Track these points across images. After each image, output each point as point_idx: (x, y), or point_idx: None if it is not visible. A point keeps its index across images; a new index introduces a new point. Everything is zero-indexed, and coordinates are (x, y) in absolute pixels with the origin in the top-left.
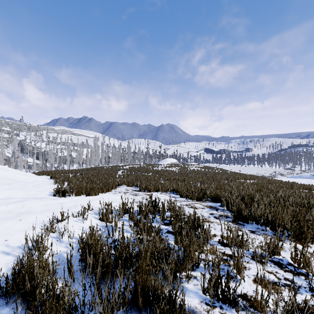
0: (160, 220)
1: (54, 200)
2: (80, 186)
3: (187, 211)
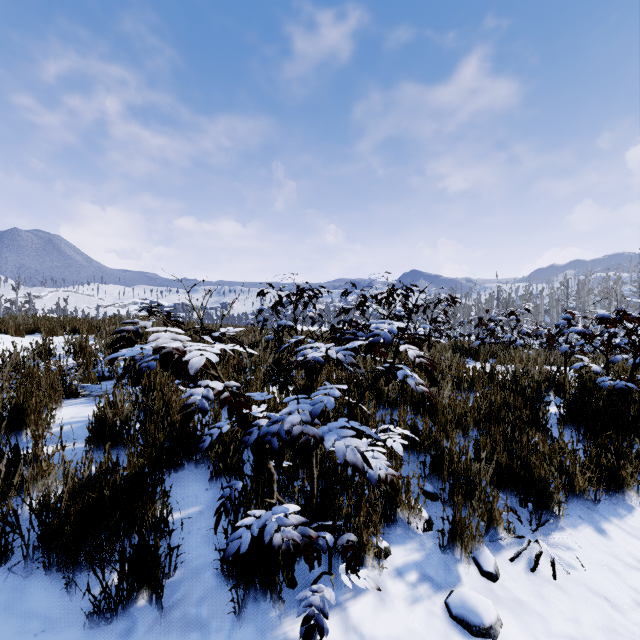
0: None
1: None
2: None
3: None
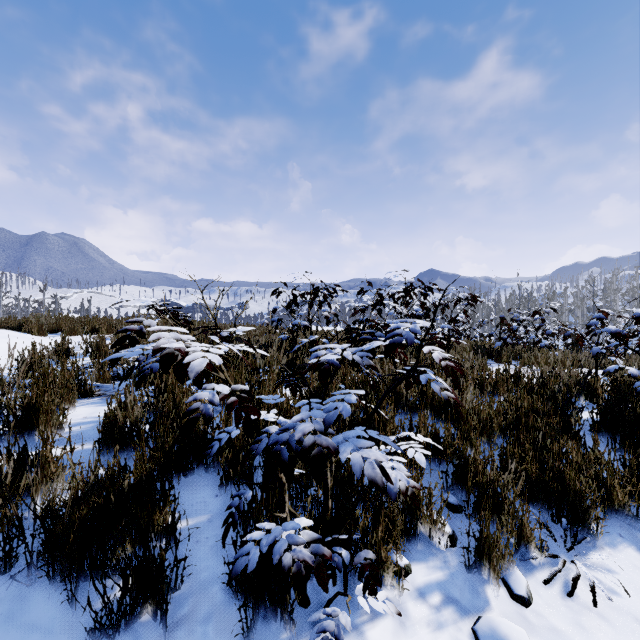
0: None
1: None
2: None
3: None
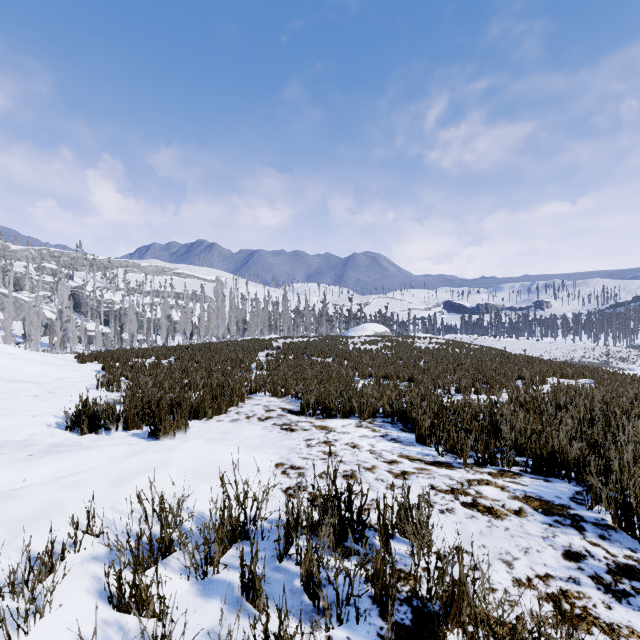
0: (369, 600)
1: (18, 467)
2: (146, 400)
3: (467, 532)
